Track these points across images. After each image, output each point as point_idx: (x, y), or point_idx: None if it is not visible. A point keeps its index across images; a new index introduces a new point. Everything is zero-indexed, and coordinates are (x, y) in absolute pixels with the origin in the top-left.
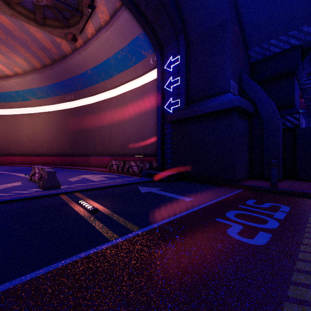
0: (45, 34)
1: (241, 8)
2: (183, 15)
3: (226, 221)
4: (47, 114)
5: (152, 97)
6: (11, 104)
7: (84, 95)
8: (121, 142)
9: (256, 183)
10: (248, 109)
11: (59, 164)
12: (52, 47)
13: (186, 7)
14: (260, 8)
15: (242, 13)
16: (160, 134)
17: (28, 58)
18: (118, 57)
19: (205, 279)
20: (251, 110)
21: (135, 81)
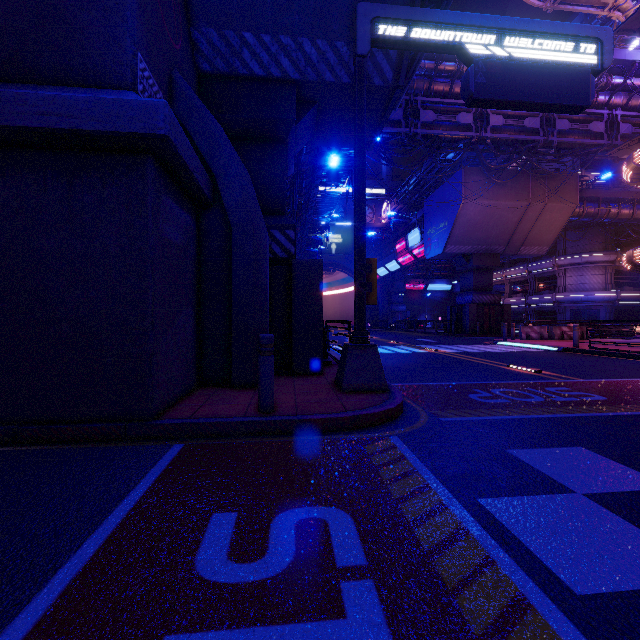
0: None
1: None
2: None
3: None
4: None
5: None
6: None
7: None
8: None
9: (220, 406)
10: (196, 175)
11: None
12: None
13: None
14: None
15: None
16: None
17: None
18: None
19: None
20: (203, 184)
21: None
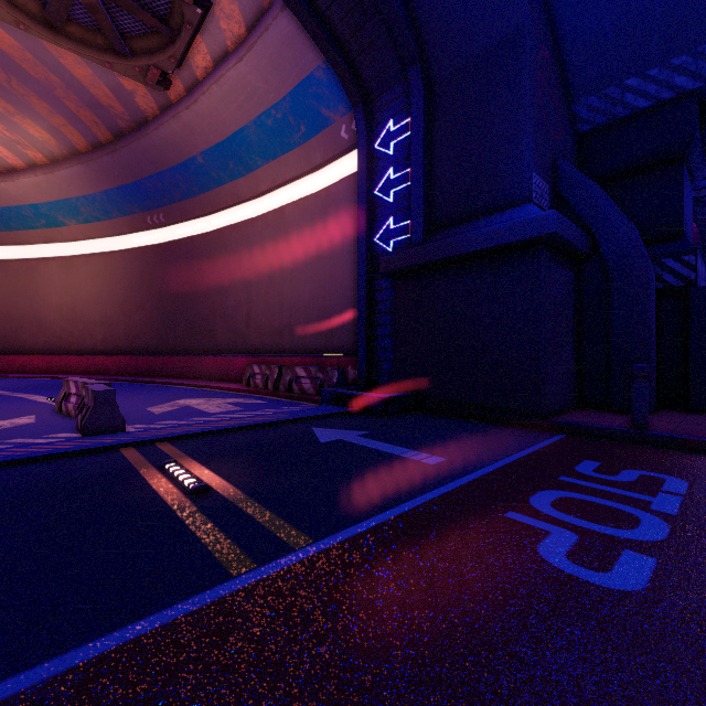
0: (96, 70)
1: (558, 3)
2: (419, 22)
3: (533, 521)
4: (104, 258)
5: (347, 218)
6: (21, 235)
7: (188, 212)
8: (275, 321)
9: (596, 419)
10: (575, 242)
11: (131, 373)
12: (113, 101)
13: (427, 0)
14: (604, 2)
15: (560, 16)
16: (365, 304)
17: (58, 127)
18: (266, 123)
19: (494, 703)
20: (582, 245)
21: (307, 180)
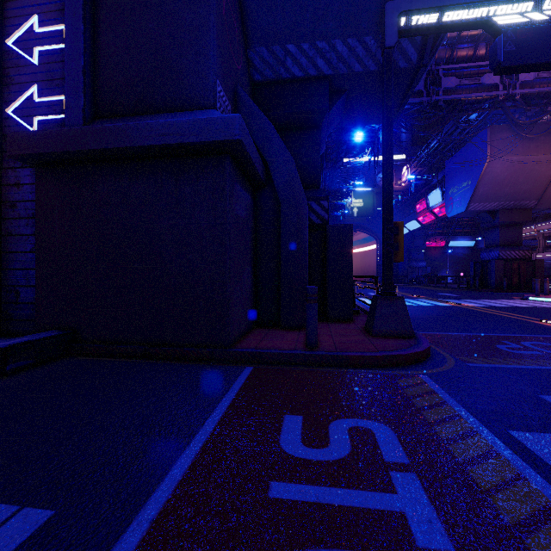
0: None
1: None
2: None
3: None
4: None
5: None
6: None
7: None
8: None
9: (275, 341)
10: (256, 164)
11: None
12: None
13: None
14: None
15: None
16: None
17: None
18: None
19: None
20: (260, 171)
21: None
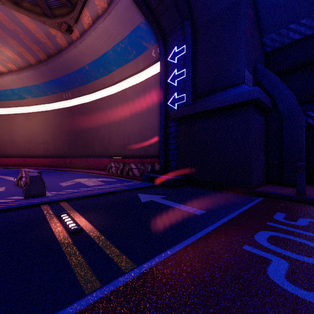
0: (38, 25)
1: None
2: None
3: (260, 252)
4: (44, 113)
5: (155, 93)
6: (6, 103)
7: (82, 92)
8: (121, 142)
9: (277, 190)
10: (266, 103)
11: (56, 166)
12: (46, 40)
13: None
14: None
15: None
16: (163, 134)
17: (22, 52)
18: (117, 49)
19: None
20: (269, 104)
21: (136, 76)
